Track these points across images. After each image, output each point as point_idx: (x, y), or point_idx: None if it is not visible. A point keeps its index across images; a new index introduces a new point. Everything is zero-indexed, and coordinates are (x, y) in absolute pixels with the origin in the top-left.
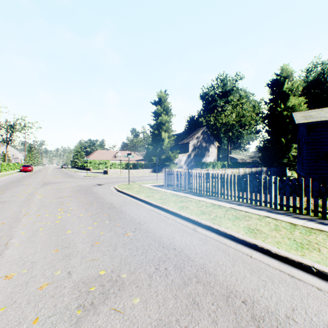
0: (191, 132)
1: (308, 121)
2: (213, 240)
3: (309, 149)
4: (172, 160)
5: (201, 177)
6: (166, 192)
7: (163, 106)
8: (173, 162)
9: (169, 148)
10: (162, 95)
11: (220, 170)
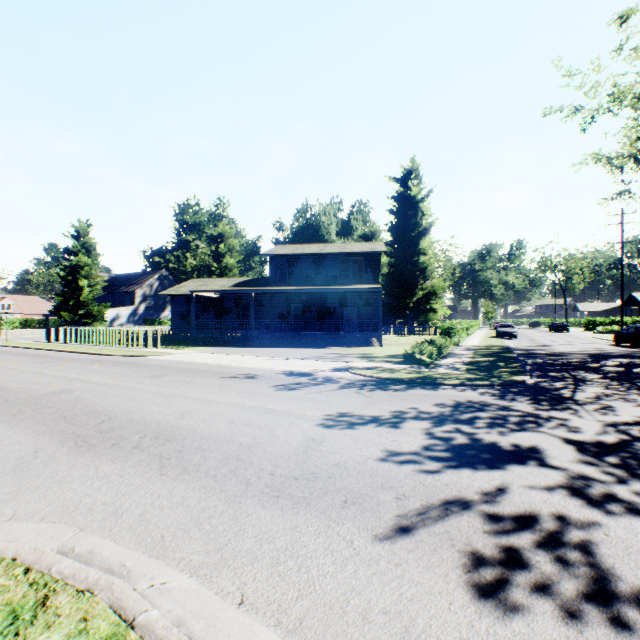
0: (145, 275)
1: (165, 293)
2: (33, 350)
3: (173, 312)
4: (98, 317)
5: (70, 332)
6: (39, 343)
7: (82, 242)
8: (103, 318)
9: (109, 297)
10: (80, 227)
11: (126, 328)
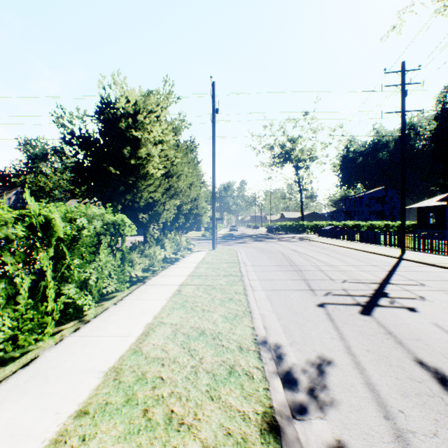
0: (1, 190)
1: None
2: None
3: None
4: None
5: None
6: None
7: None
8: None
9: None
10: None
11: None
